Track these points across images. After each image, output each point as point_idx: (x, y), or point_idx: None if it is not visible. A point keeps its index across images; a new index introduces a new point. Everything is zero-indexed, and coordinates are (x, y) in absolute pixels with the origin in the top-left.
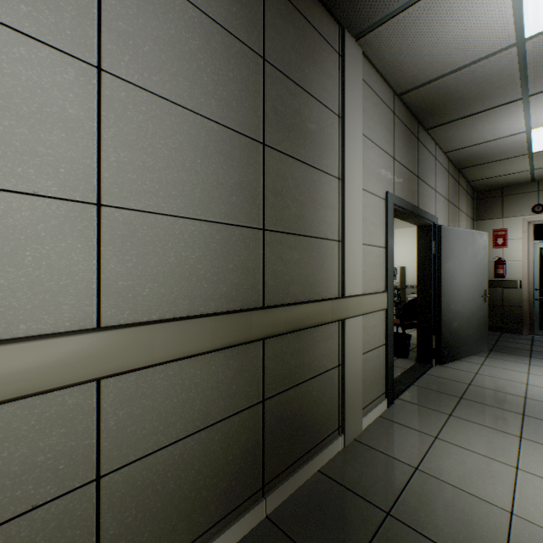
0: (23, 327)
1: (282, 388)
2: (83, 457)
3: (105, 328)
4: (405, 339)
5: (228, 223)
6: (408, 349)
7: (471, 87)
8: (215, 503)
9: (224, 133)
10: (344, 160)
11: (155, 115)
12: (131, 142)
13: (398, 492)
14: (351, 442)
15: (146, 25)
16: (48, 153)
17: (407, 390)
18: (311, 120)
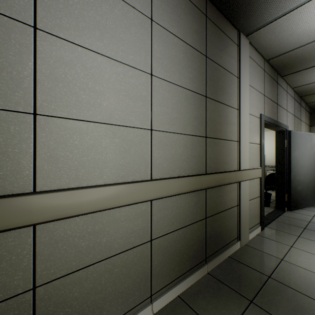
0: (131, 177)
1: (213, 213)
2: (147, 231)
3: (155, 179)
4: (267, 196)
5: (192, 135)
6: (269, 201)
7: (311, 53)
8: (187, 261)
9: (191, 94)
10: (240, 100)
11: (168, 90)
12: (161, 103)
13: (273, 268)
14: (243, 245)
15: (165, 53)
16: (137, 111)
17: (271, 223)
18: (225, 82)
